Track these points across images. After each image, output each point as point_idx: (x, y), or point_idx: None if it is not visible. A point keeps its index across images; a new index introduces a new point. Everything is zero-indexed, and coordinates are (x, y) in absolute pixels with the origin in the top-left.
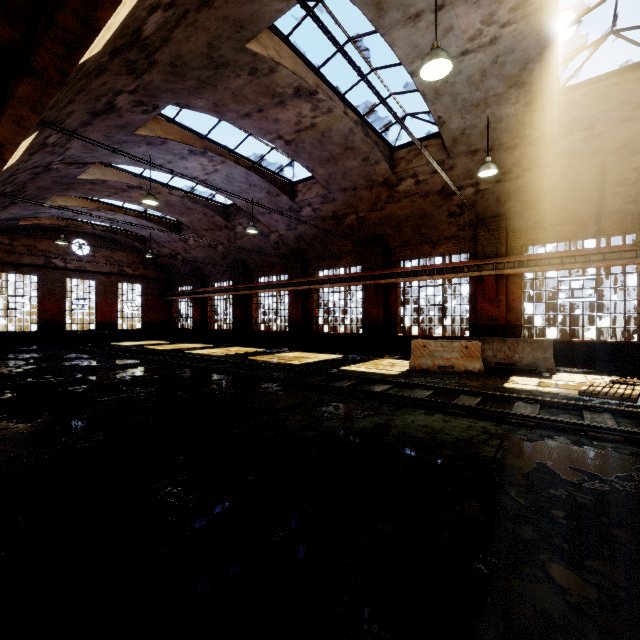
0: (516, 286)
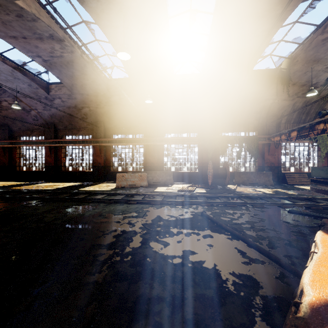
0: (161, 150)
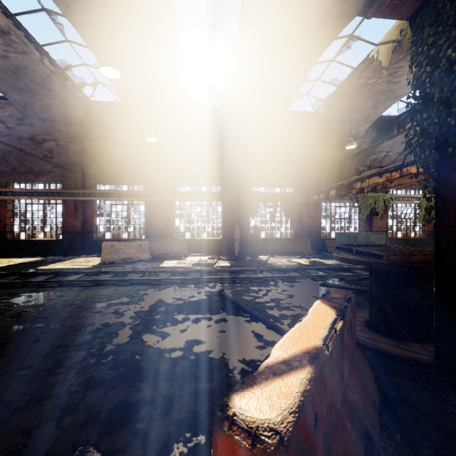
0: (171, 208)
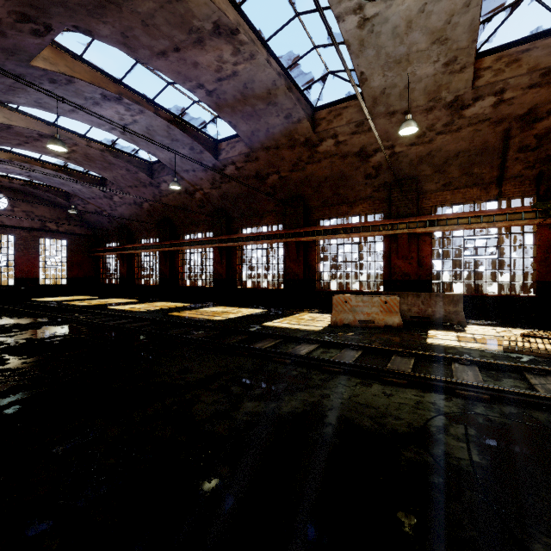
0: (426, 244)
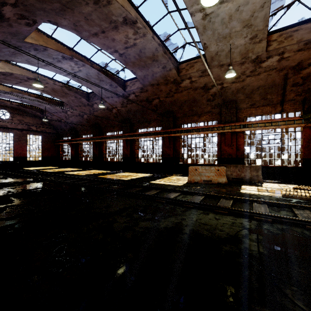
0: (241, 138)
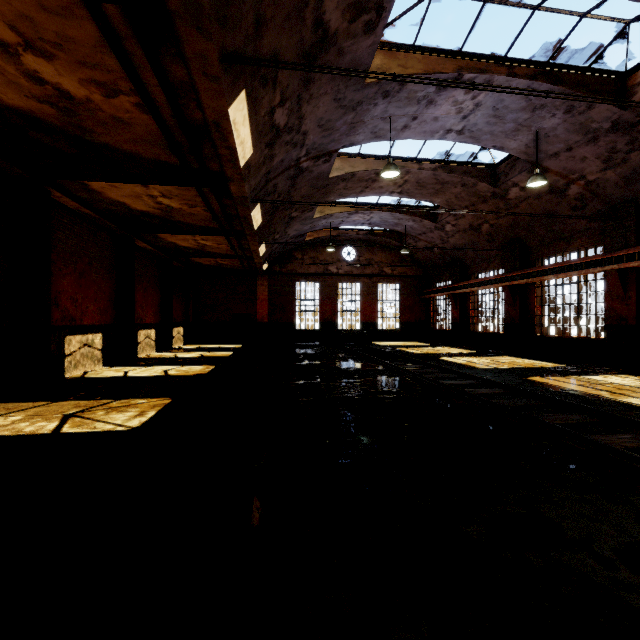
0: None
